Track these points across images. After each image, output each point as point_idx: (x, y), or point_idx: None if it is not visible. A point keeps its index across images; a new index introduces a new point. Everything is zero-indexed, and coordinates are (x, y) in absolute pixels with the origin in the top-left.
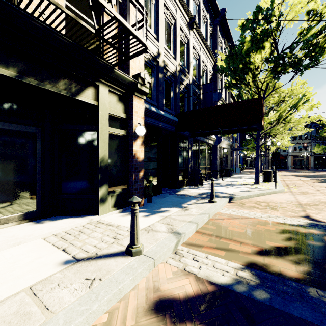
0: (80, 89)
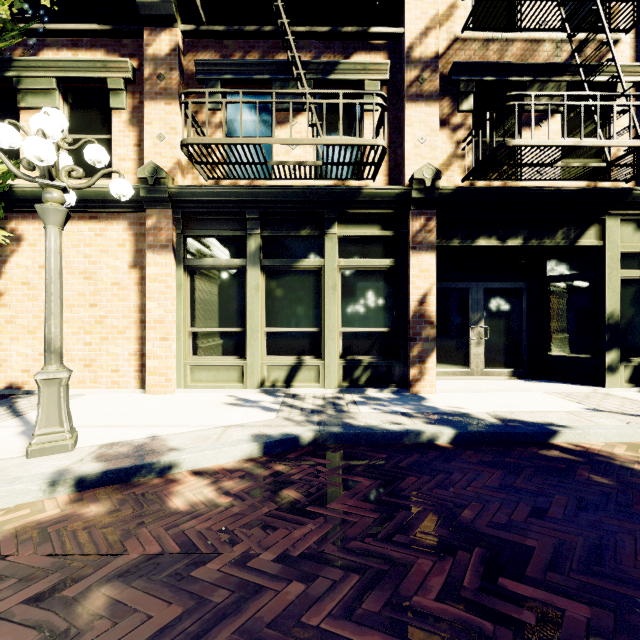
0: (580, 233)
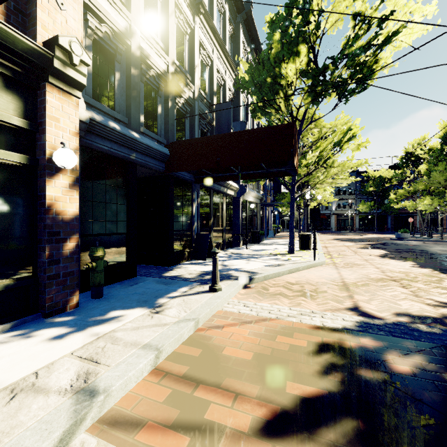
0: None
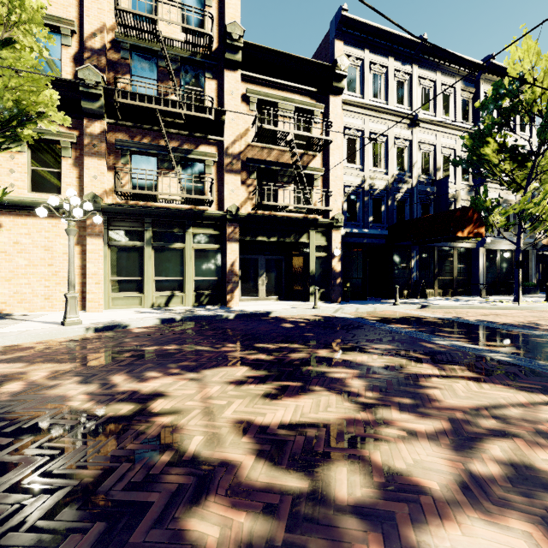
0: (300, 236)
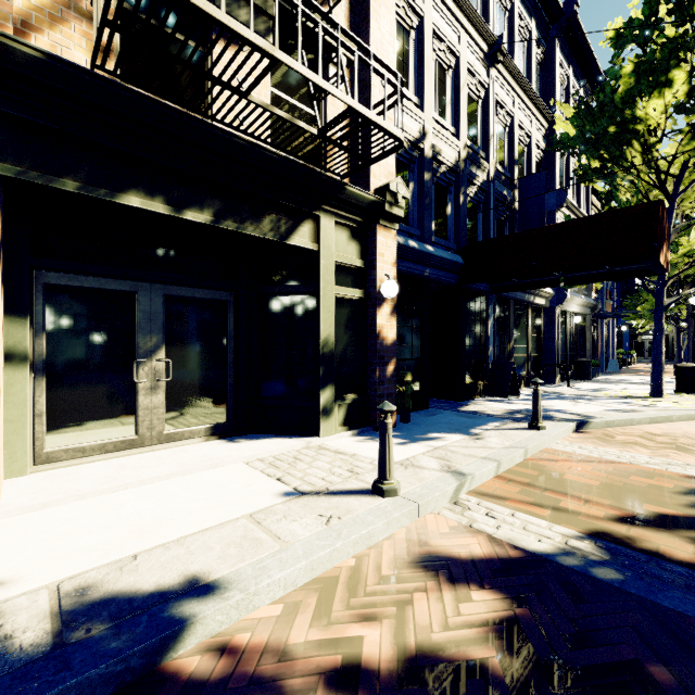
0: (292, 227)
